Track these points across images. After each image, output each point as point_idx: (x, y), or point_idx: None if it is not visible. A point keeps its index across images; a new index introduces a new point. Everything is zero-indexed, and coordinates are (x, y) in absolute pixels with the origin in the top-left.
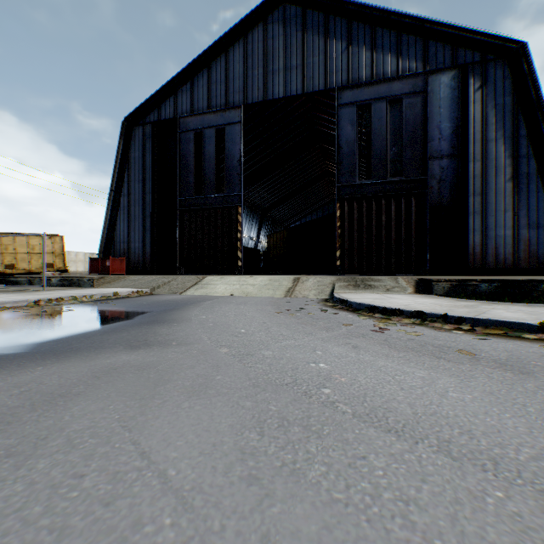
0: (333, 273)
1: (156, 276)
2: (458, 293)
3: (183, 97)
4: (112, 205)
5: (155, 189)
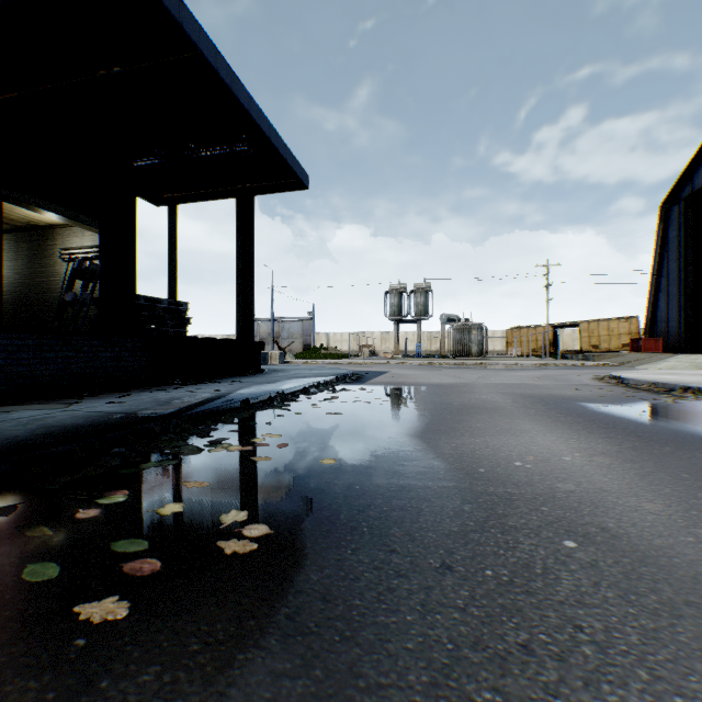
0: None
1: (644, 354)
2: None
3: None
4: (652, 288)
5: (685, 266)
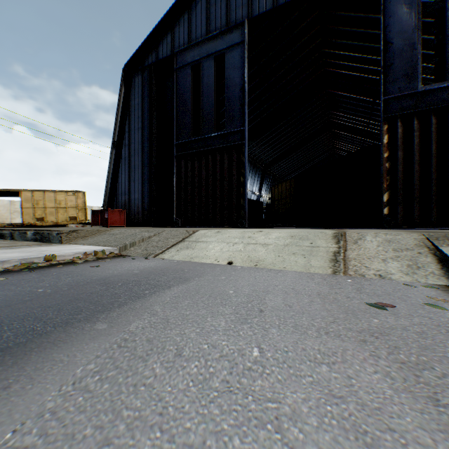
0: (357, 225)
1: (140, 229)
2: None
3: (180, 30)
4: (114, 156)
5: (152, 136)
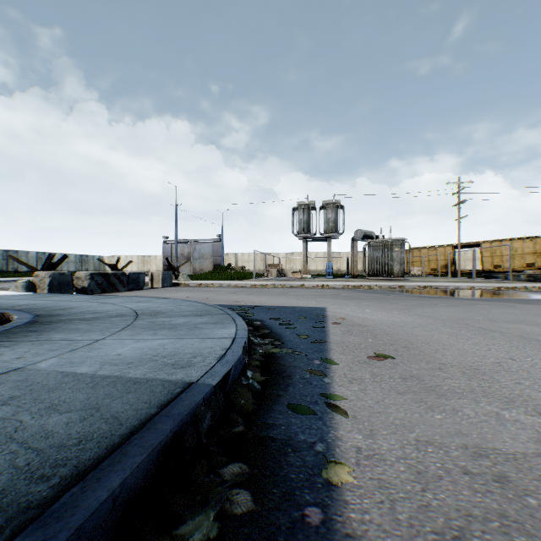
0: None
1: None
2: None
3: None
4: None
5: None
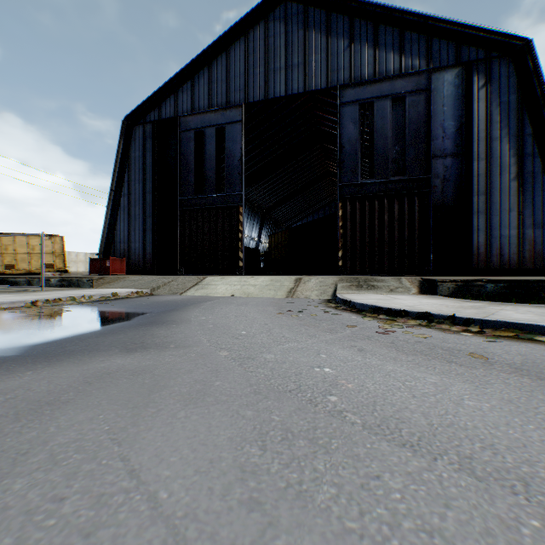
0: (335, 273)
1: (156, 277)
2: (463, 294)
3: (183, 96)
4: (112, 205)
5: (155, 189)
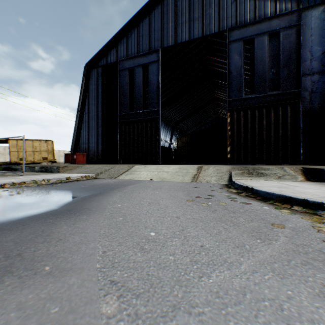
0: (222, 163)
1: (102, 165)
2: None
3: (121, 47)
4: (78, 120)
5: (104, 109)
